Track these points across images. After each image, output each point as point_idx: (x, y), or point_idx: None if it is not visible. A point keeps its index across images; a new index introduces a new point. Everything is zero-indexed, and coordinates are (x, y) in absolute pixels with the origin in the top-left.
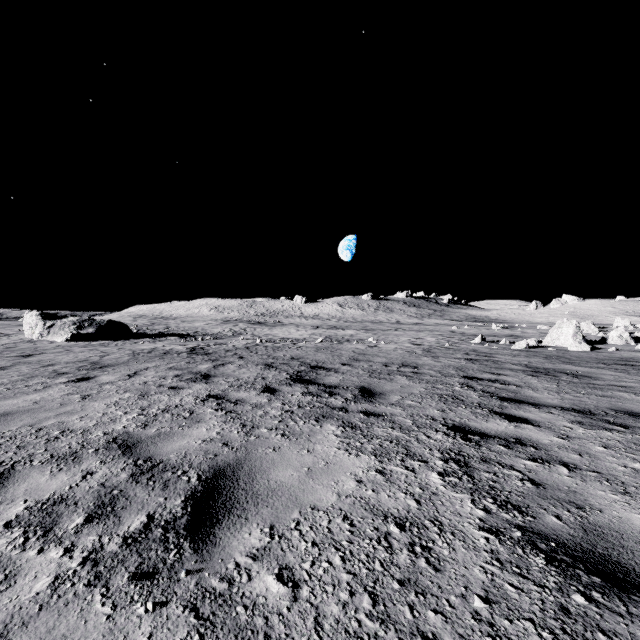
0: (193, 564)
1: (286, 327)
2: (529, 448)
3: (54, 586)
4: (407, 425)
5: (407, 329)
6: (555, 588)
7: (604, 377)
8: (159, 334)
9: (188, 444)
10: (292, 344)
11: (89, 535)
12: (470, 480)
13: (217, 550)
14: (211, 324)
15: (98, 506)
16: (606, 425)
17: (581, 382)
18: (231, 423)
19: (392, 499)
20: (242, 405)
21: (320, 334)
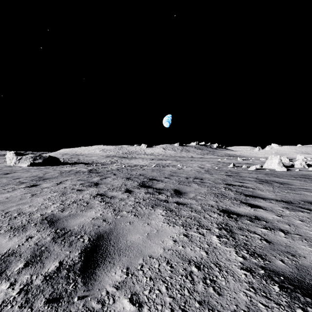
0: (82, 292)
1: (137, 159)
2: (262, 222)
3: (0, 308)
4: (199, 209)
5: (196, 160)
6: (286, 305)
7: (295, 184)
8: (74, 163)
9: (84, 220)
10: (140, 167)
11: (25, 274)
12: (233, 240)
13: (96, 283)
14: (100, 158)
15: (32, 257)
16: (300, 209)
17: (284, 186)
18: (108, 209)
19: (193, 251)
20: (114, 199)
21: (154, 163)
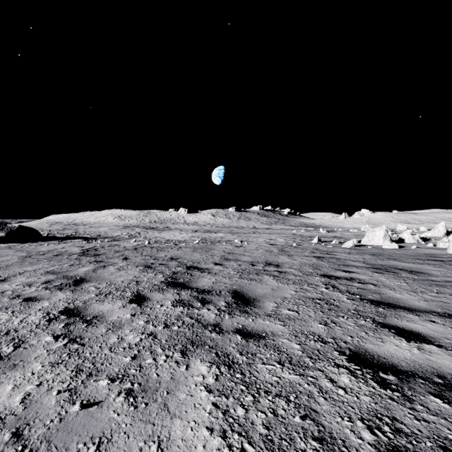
0: None
1: (172, 231)
2: None
3: None
4: (297, 355)
5: (262, 232)
6: None
7: (433, 273)
8: (66, 237)
9: None
10: (174, 245)
11: None
12: None
13: None
14: (113, 229)
15: None
16: None
17: (422, 279)
18: (61, 367)
19: None
20: (96, 326)
21: (198, 236)
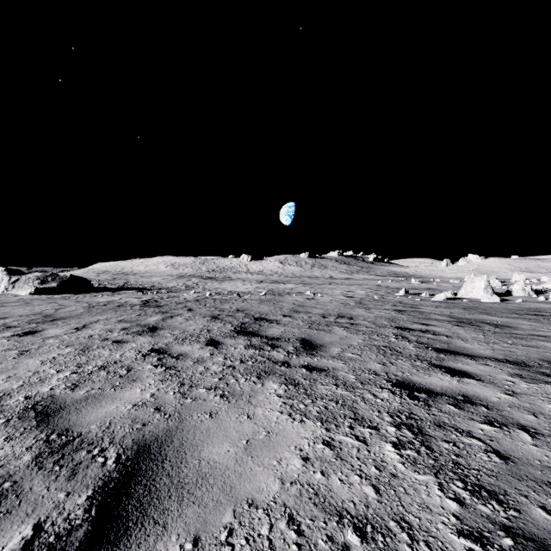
0: None
1: (234, 281)
2: (480, 408)
3: None
4: (351, 381)
5: (339, 283)
6: None
7: (522, 327)
8: (118, 288)
9: (116, 410)
10: (238, 297)
11: None
12: (430, 454)
13: None
14: (167, 279)
15: None
16: (546, 378)
17: (504, 332)
18: (168, 382)
19: (345, 486)
20: (183, 360)
21: (264, 288)
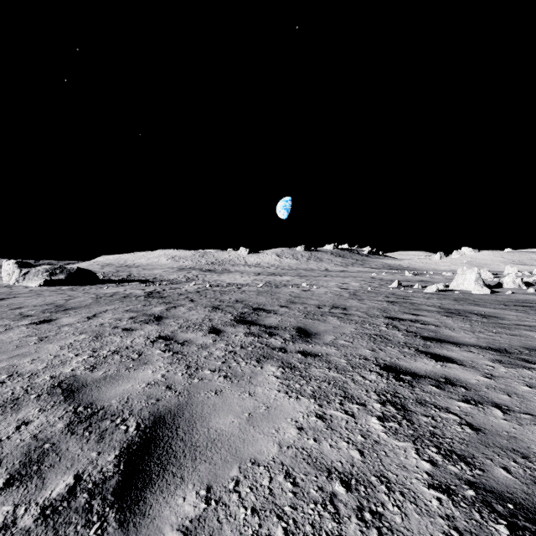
0: None
1: (232, 274)
2: (460, 388)
3: None
4: (342, 365)
5: (334, 275)
6: None
7: (508, 317)
8: (122, 280)
9: (132, 388)
10: (237, 288)
11: (4, 504)
12: (410, 425)
13: (145, 523)
14: (168, 271)
15: (24, 464)
16: (524, 363)
17: (490, 322)
18: (176, 365)
19: (335, 450)
20: (189, 346)
21: (261, 280)
